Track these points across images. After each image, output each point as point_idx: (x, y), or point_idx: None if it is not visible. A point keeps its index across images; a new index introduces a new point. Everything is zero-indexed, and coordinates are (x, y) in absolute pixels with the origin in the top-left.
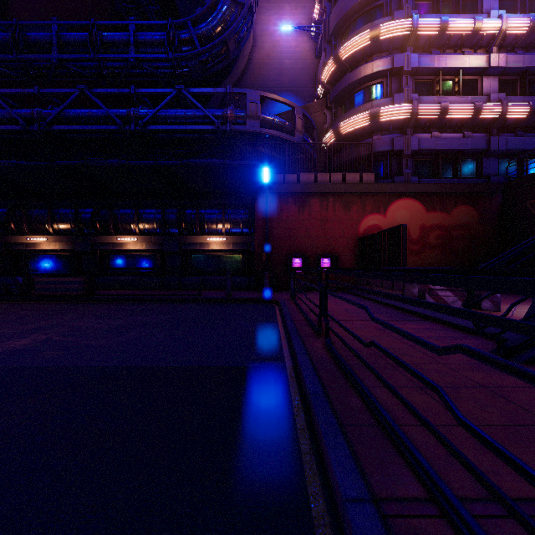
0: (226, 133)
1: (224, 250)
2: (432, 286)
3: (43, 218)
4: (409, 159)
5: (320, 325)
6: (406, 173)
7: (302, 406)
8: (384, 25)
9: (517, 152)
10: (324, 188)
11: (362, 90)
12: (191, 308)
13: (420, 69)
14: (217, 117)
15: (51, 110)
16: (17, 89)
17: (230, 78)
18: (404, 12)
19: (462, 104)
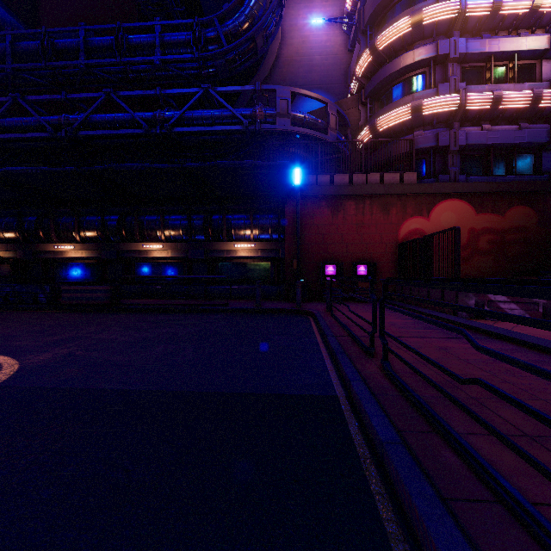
0: (255, 133)
1: (252, 257)
2: (492, 297)
3: (71, 226)
4: (455, 155)
5: (372, 344)
6: (453, 171)
7: (370, 456)
8: (427, 9)
9: None
10: (360, 190)
11: (401, 82)
12: (219, 319)
13: (468, 56)
14: (245, 116)
15: (78, 116)
16: (45, 96)
17: (257, 78)
18: None
19: (518, 92)
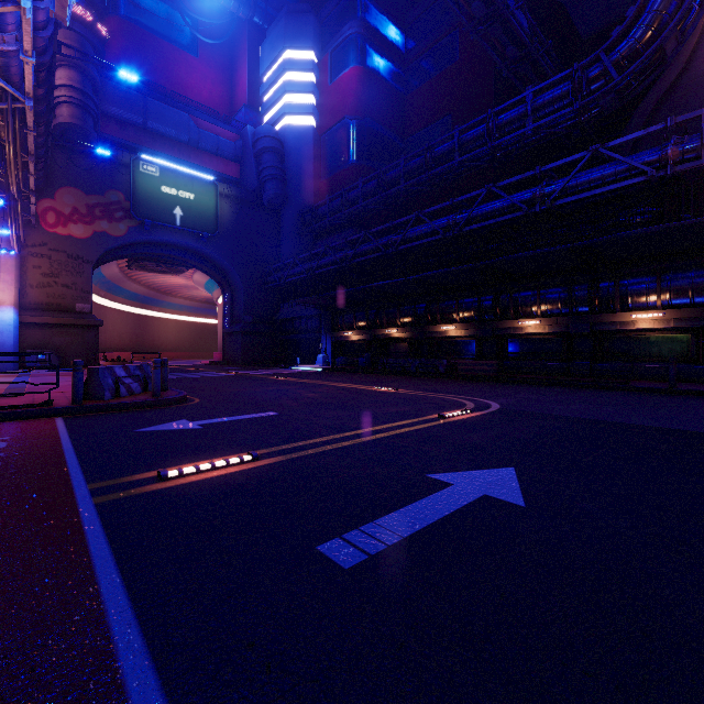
0: (664, 177)
1: (659, 329)
2: None
3: (452, 309)
4: None
5: None
6: None
7: None
8: None
9: None
10: None
11: None
12: (621, 395)
13: None
14: (650, 163)
15: (462, 215)
16: (437, 206)
17: (663, 80)
18: None
19: None
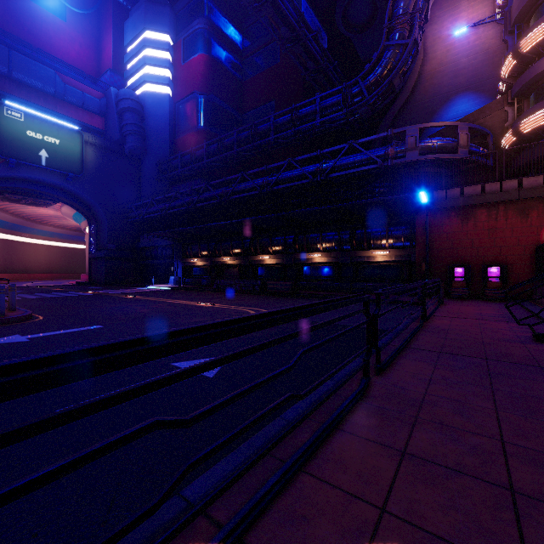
0: (388, 166)
1: (387, 261)
2: None
3: (267, 244)
4: None
5: (425, 315)
6: None
7: None
8: None
9: None
10: (492, 198)
11: None
12: (356, 304)
13: None
14: (380, 157)
15: (272, 178)
16: (256, 169)
17: (399, 101)
18: None
19: None
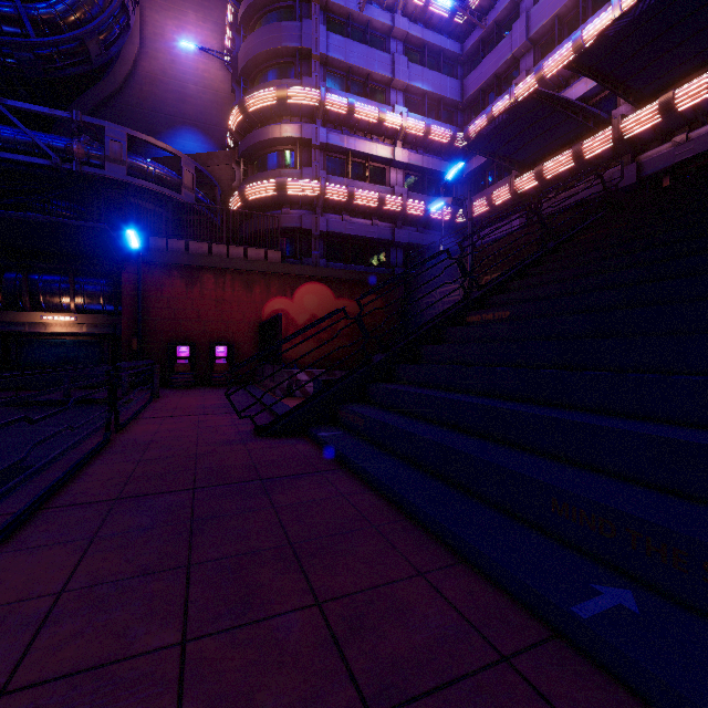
0: (75, 173)
1: (74, 333)
2: (300, 377)
3: None
4: (318, 240)
5: (118, 421)
6: (315, 255)
7: None
8: (291, 88)
9: (418, 246)
10: (220, 262)
11: (273, 153)
12: None
13: (330, 146)
14: (57, 150)
15: None
16: None
17: (102, 87)
18: (313, 81)
19: (368, 192)
